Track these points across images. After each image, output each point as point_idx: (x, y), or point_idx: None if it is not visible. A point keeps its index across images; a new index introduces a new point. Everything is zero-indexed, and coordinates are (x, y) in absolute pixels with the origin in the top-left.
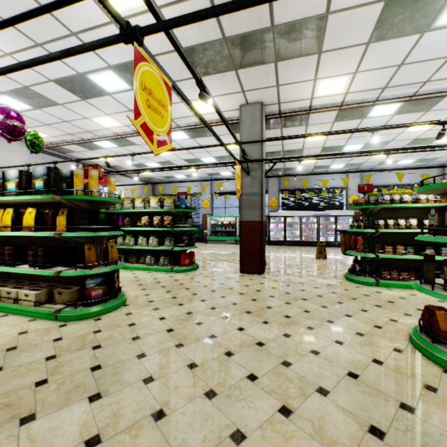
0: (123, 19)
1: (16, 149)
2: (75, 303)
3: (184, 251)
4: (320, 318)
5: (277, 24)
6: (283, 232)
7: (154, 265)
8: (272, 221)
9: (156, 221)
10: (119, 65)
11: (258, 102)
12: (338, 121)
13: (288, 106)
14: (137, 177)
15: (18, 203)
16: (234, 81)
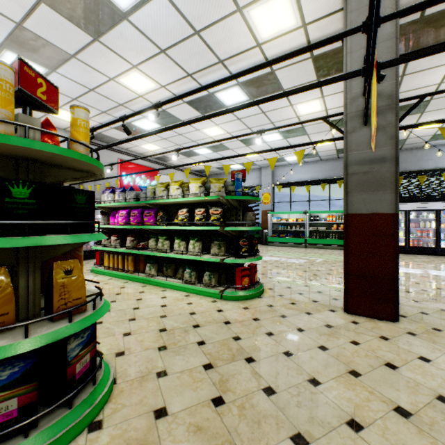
0: None
1: None
2: None
3: (240, 264)
4: None
5: None
6: None
7: (196, 284)
8: None
9: (197, 215)
10: None
11: None
12: None
13: None
14: (176, 156)
15: None
16: None
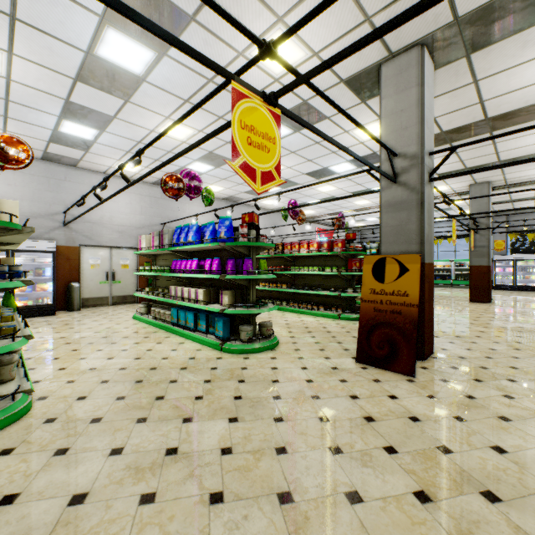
0: (450, 215)
1: (294, 222)
2: None
3: None
4: (531, 316)
5: (502, 160)
6: (512, 277)
7: None
8: (497, 265)
9: None
10: None
11: (485, 182)
12: None
13: (514, 179)
14: None
15: None
16: (467, 177)
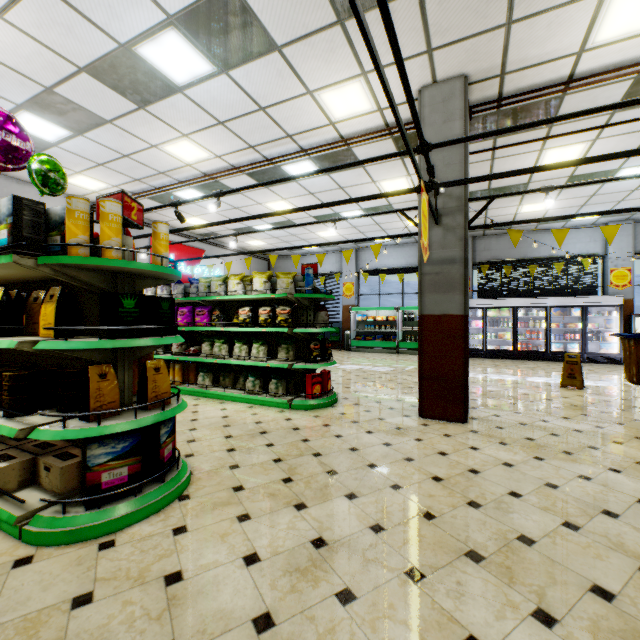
0: None
1: None
2: (61, 501)
3: (311, 370)
4: None
5: None
6: (482, 336)
7: (260, 394)
8: None
9: (262, 315)
10: (186, 12)
11: (457, 76)
12: (623, 110)
13: (521, 80)
14: (234, 242)
15: (4, 282)
16: (412, 23)
